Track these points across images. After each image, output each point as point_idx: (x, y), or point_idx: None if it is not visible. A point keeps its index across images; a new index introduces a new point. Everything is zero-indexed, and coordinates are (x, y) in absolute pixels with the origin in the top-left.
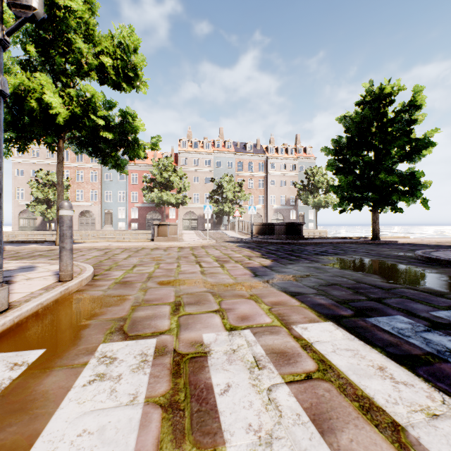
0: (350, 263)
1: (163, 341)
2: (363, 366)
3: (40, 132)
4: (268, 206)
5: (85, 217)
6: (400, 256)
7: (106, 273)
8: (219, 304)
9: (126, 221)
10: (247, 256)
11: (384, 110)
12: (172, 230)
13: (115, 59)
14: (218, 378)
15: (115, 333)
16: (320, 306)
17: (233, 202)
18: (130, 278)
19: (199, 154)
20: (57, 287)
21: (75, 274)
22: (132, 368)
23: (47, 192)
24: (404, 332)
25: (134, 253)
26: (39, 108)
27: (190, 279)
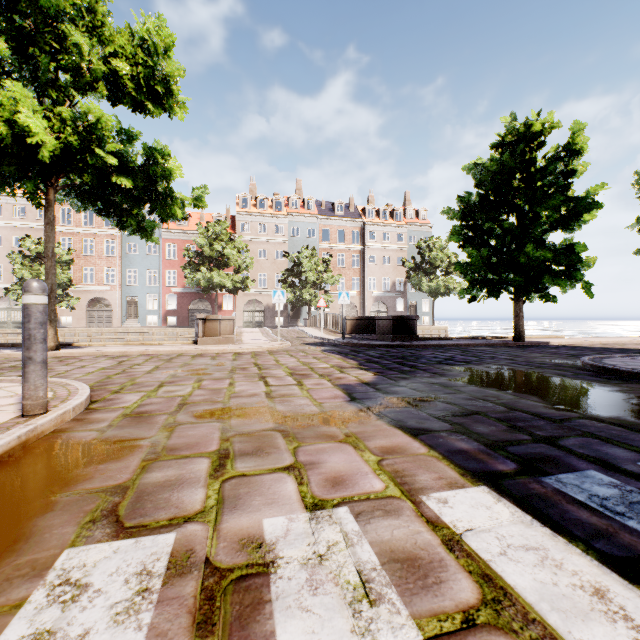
0: (491, 376)
1: (187, 538)
2: (565, 589)
3: (14, 175)
4: (366, 293)
5: (97, 308)
6: (559, 365)
7: (111, 398)
8: (294, 453)
9: (159, 314)
10: (338, 366)
11: (531, 156)
12: (226, 326)
13: (136, 65)
14: (289, 632)
15: (99, 522)
16: (462, 454)
17: (316, 287)
18: (149, 407)
19: (267, 217)
20: (14, 428)
21: (57, 401)
22: (114, 614)
23: (38, 271)
24: (612, 506)
25: (164, 363)
26: (11, 136)
27: (248, 407)
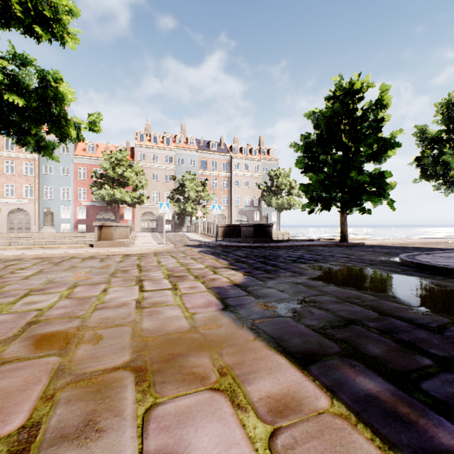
0: (341, 274)
1: None
2: None
3: None
4: (233, 207)
5: (17, 217)
6: (385, 261)
7: None
8: (142, 427)
9: (71, 222)
10: (211, 266)
11: (353, 107)
12: (122, 232)
13: None
14: None
15: None
16: (376, 405)
17: (196, 202)
18: None
19: (159, 150)
20: None
21: None
22: None
23: None
24: None
25: (51, 266)
26: None
27: (109, 324)
